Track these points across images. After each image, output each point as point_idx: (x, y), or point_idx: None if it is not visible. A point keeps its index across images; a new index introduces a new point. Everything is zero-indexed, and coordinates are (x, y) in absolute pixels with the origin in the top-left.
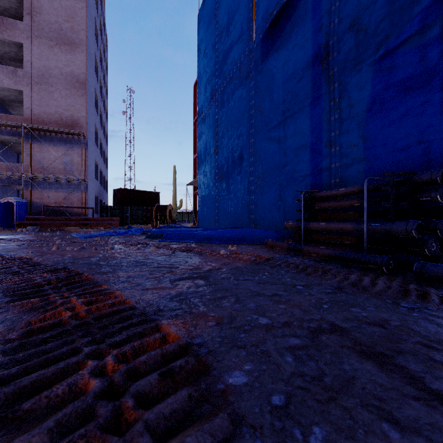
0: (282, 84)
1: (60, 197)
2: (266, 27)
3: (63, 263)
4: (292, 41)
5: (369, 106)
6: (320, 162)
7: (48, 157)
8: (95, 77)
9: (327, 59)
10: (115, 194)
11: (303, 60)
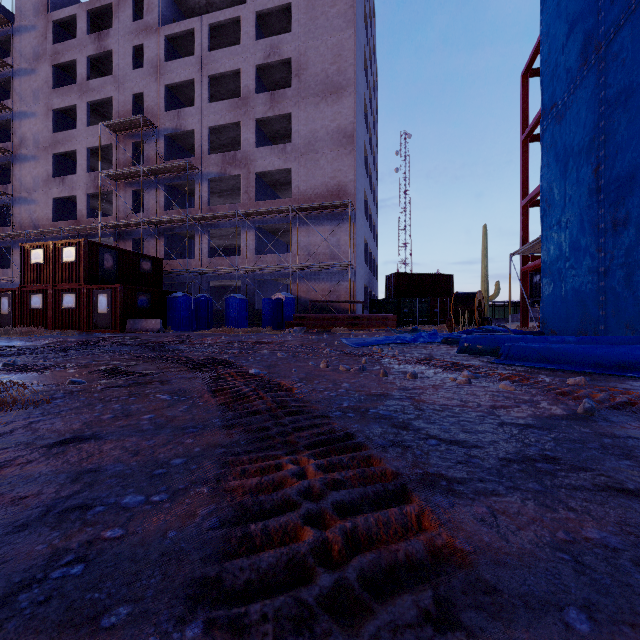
0: None
1: (326, 290)
2: None
3: (339, 409)
4: None
5: None
6: None
7: (314, 241)
8: (364, 125)
9: None
10: (388, 281)
11: None
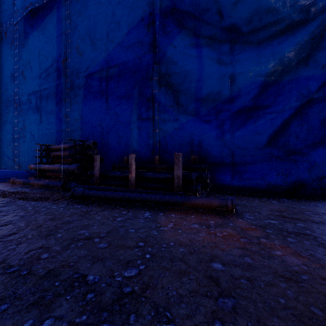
0: (38, 63)
1: None
2: (23, 14)
3: None
4: (45, 37)
5: (83, 100)
6: (61, 126)
7: None
8: None
9: (64, 61)
10: None
11: (52, 54)
